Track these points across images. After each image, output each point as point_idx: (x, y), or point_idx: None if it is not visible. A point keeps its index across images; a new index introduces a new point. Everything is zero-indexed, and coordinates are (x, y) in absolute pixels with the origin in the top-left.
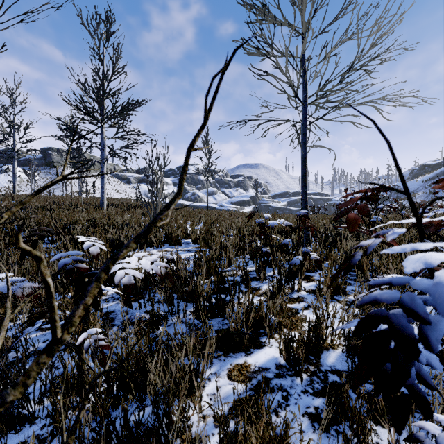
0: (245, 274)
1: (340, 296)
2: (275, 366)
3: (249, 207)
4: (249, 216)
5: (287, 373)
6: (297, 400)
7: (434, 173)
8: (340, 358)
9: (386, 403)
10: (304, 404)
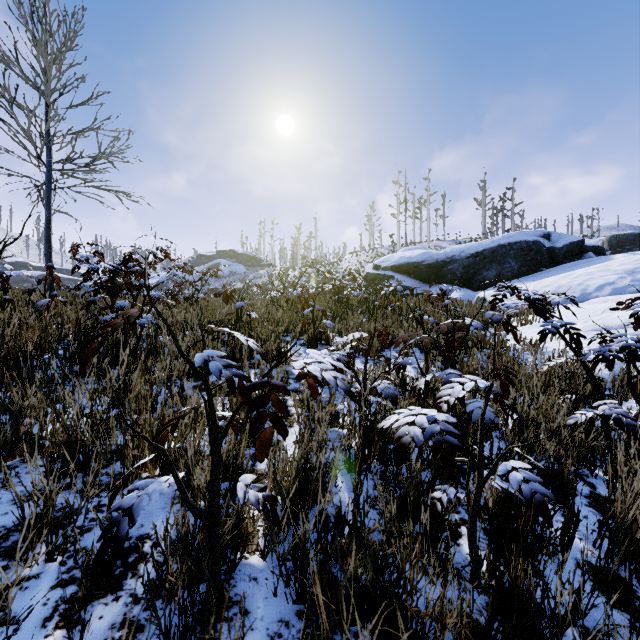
0: None
1: None
2: None
3: None
4: None
5: None
6: None
7: (208, 265)
8: None
9: None
10: None
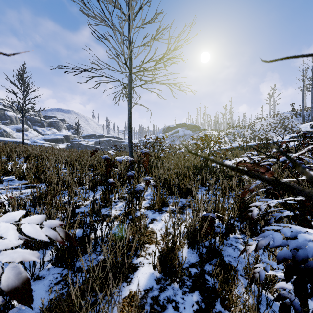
0: (96, 204)
1: (165, 207)
2: (155, 282)
3: (63, 144)
4: (92, 153)
5: (166, 283)
6: (184, 304)
7: (173, 131)
8: (189, 253)
9: (224, 273)
10: (189, 304)
